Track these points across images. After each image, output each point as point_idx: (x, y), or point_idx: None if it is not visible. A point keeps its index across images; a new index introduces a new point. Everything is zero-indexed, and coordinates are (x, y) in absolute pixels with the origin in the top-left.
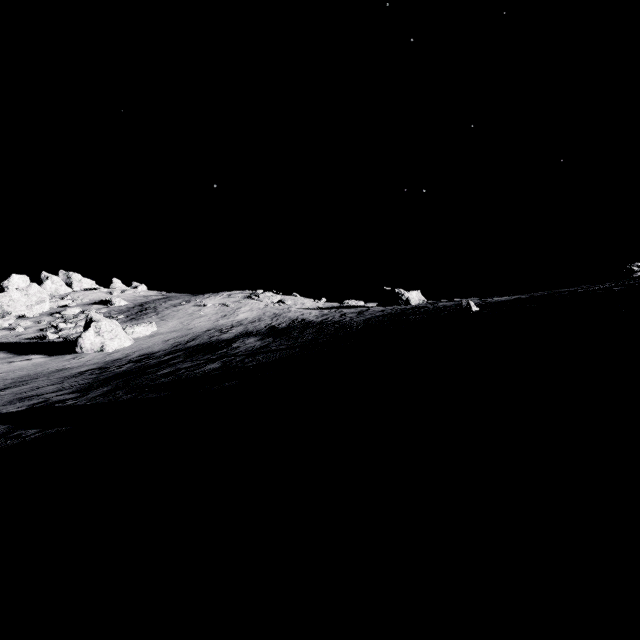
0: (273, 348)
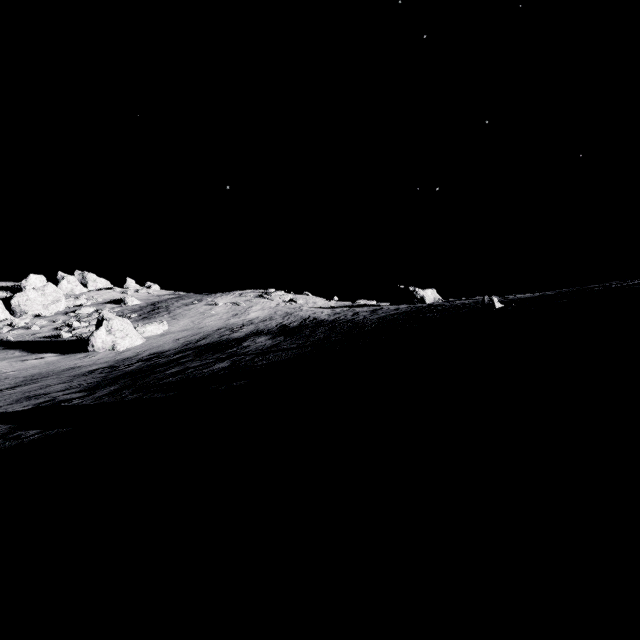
0: (284, 347)
